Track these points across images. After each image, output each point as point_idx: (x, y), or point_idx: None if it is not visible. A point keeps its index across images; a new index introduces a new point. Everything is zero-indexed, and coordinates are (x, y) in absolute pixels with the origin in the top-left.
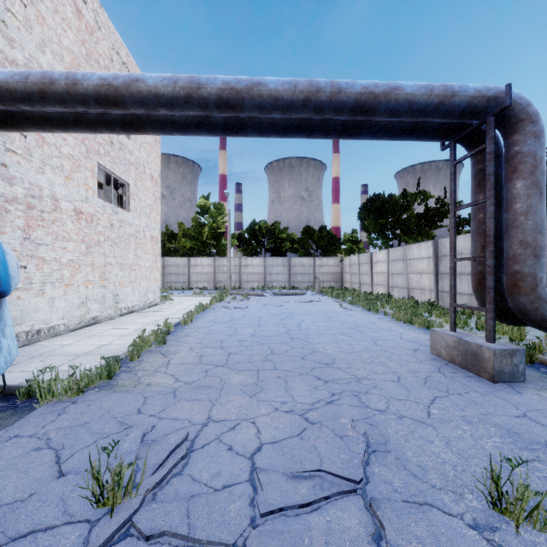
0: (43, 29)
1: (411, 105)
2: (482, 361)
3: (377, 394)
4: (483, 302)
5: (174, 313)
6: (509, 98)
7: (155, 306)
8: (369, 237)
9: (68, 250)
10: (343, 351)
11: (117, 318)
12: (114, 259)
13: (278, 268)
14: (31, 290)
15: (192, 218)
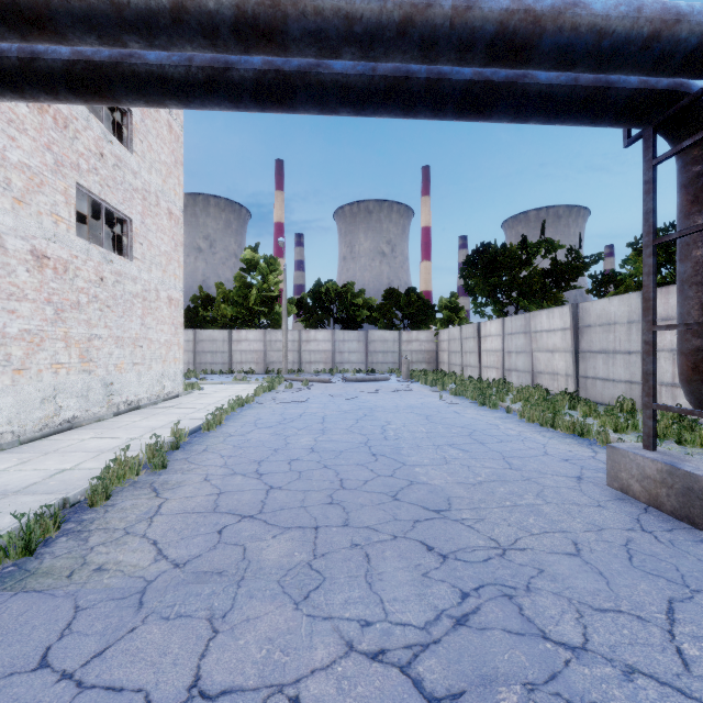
0: None
1: (600, 39)
2: None
3: (551, 593)
4: (702, 400)
5: (199, 409)
6: None
7: (175, 398)
8: (475, 302)
9: (20, 315)
10: (460, 482)
11: (109, 419)
12: (105, 330)
13: (351, 345)
14: None
15: (235, 276)
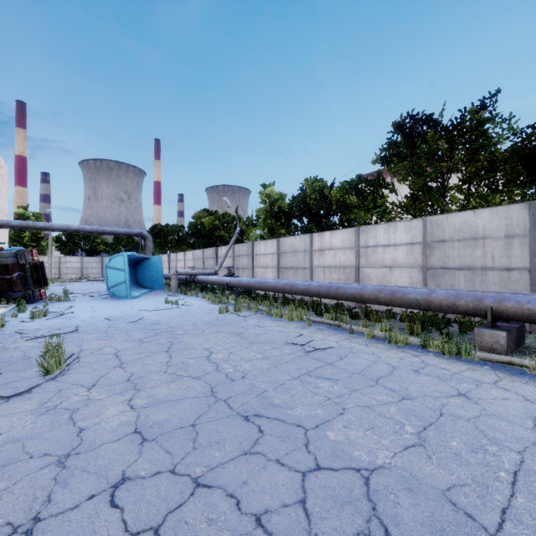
0: None
1: (122, 234)
2: None
3: None
4: None
5: None
6: (142, 235)
7: None
8: (154, 247)
9: None
10: None
11: None
12: None
13: (93, 264)
14: None
15: None
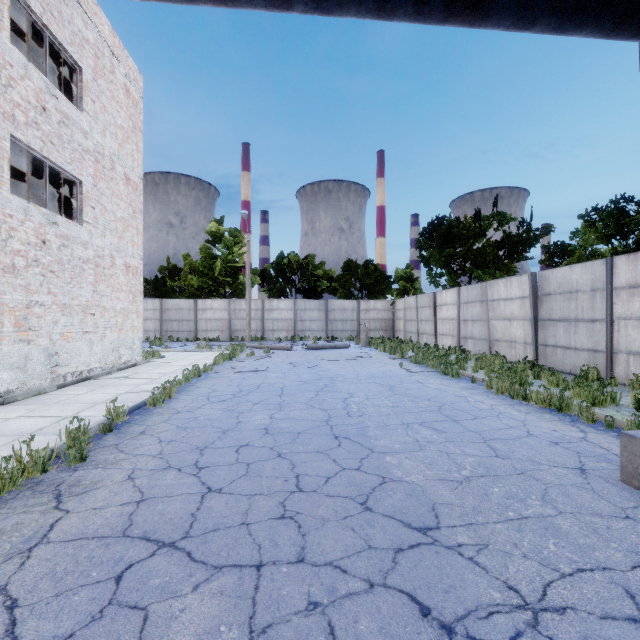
0: None
1: None
2: None
3: None
4: None
5: (153, 380)
6: None
7: (132, 367)
8: (430, 272)
9: None
10: (443, 478)
11: (52, 391)
12: (48, 296)
13: (312, 313)
14: None
15: (201, 248)
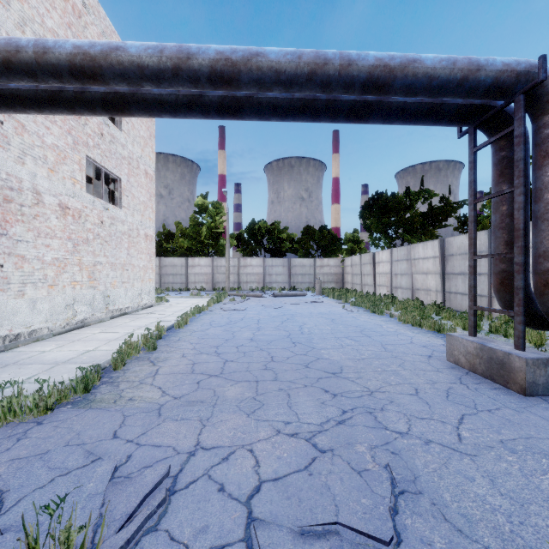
0: (22, 7)
1: (431, 81)
2: (511, 371)
3: (395, 411)
4: (506, 304)
5: (169, 315)
6: (544, 72)
7: (150, 308)
8: (371, 236)
9: (52, 248)
10: (350, 358)
11: (108, 321)
12: (104, 258)
13: (277, 269)
14: (8, 291)
15: (190, 217)
